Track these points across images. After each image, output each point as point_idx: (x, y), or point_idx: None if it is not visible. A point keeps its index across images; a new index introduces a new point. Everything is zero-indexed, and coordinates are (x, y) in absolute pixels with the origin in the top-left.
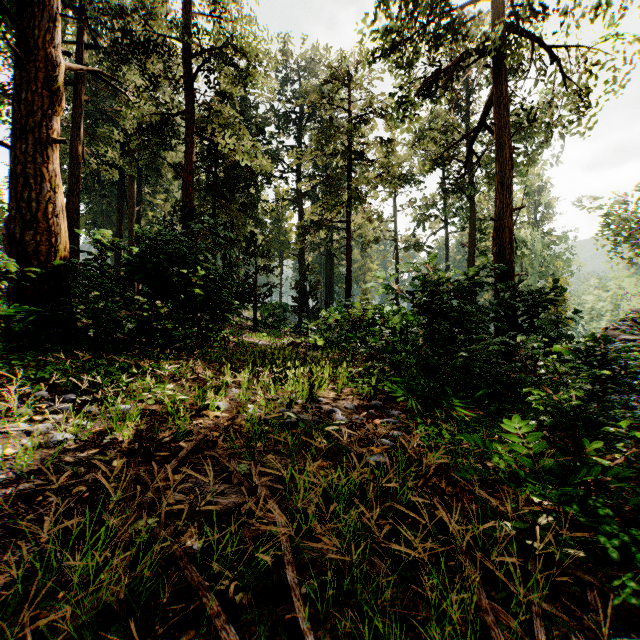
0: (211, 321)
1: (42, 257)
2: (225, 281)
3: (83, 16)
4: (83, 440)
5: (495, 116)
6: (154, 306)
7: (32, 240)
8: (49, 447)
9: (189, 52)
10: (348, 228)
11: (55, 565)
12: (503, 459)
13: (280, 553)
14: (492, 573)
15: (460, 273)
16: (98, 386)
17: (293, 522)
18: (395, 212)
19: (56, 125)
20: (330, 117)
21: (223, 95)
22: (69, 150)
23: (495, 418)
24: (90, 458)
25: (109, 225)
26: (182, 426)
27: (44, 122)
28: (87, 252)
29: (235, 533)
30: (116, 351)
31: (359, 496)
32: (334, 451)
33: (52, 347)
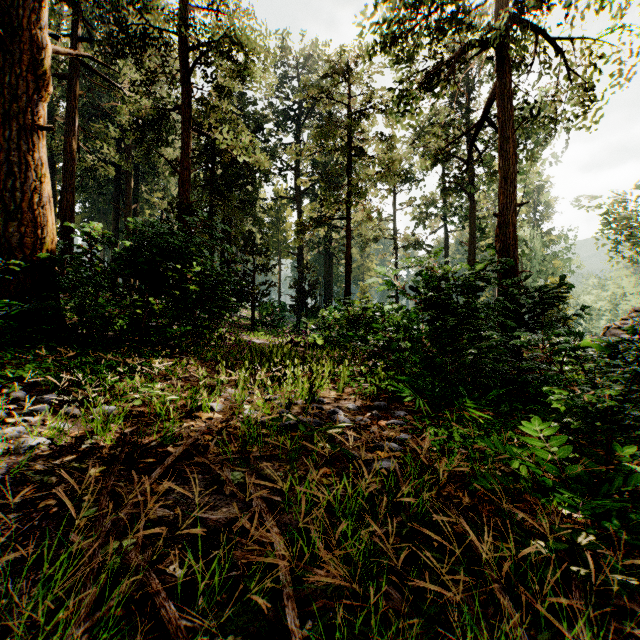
0: (207, 318)
1: (27, 250)
2: (222, 277)
3: (78, 9)
4: (59, 445)
5: (498, 109)
6: (147, 302)
7: (16, 232)
8: (19, 453)
9: (186, 45)
10: (348, 225)
11: (1, 604)
12: (526, 466)
13: (278, 586)
14: (530, 606)
15: (466, 267)
16: (82, 385)
17: (293, 541)
18: (394, 211)
19: (43, 111)
20: (329, 112)
21: (220, 88)
22: (63, 145)
23: (507, 419)
24: (64, 466)
25: (106, 224)
26: (171, 429)
27: (30, 108)
28: (76, 246)
29: (225, 556)
30: (106, 349)
31: (369, 511)
32: (337, 456)
33: (37, 344)
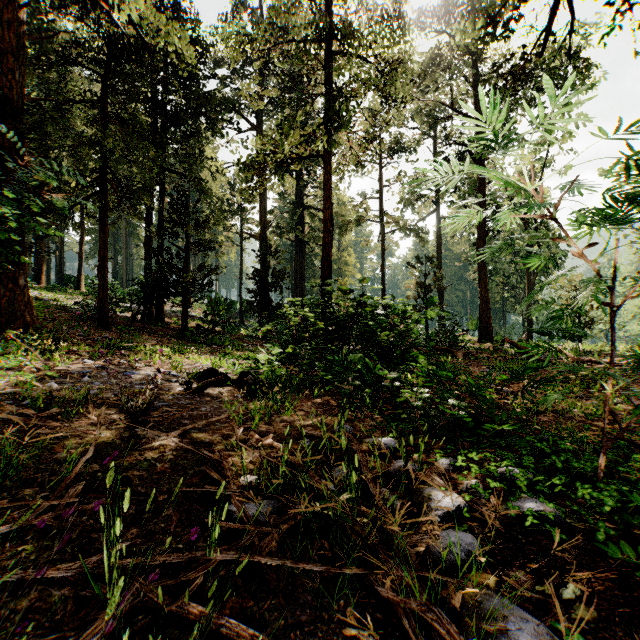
0: None
1: None
2: None
3: None
4: None
5: None
6: None
7: None
8: None
9: None
10: (326, 166)
11: None
12: None
13: None
14: None
15: None
16: None
17: None
18: (381, 187)
19: None
20: None
21: None
22: None
23: None
24: None
25: None
26: None
27: None
28: None
29: None
30: None
31: None
32: None
33: None
